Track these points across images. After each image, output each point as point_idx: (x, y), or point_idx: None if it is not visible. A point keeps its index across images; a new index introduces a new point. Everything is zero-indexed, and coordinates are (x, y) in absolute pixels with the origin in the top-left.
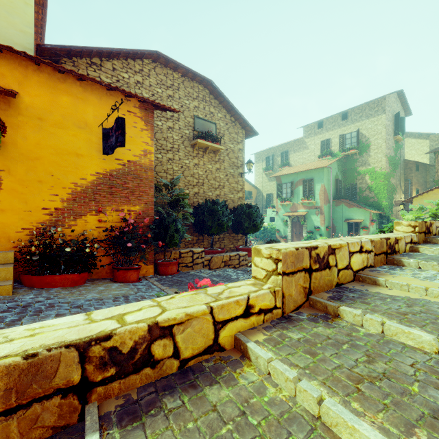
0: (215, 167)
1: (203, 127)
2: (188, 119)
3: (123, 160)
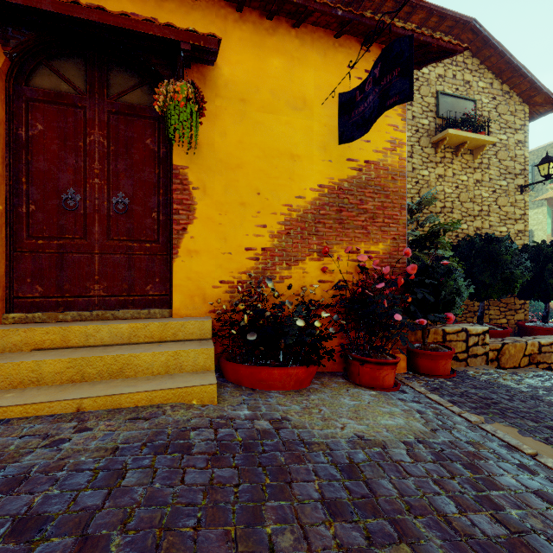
0: (473, 179)
1: (452, 109)
2: (427, 99)
3: (358, 160)
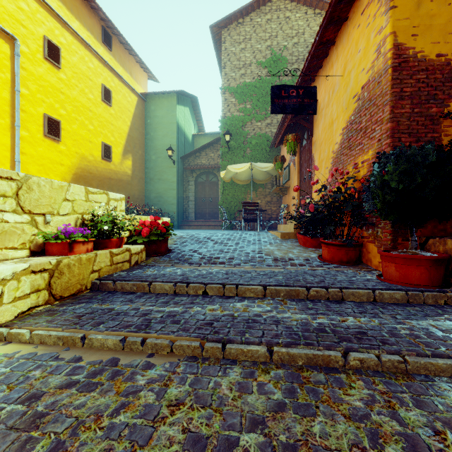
0: None
1: None
2: None
3: (358, 92)
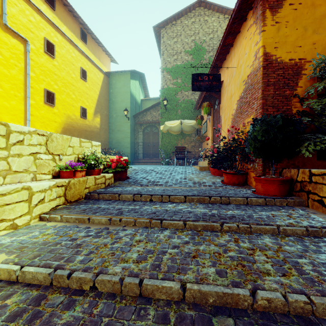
0: None
1: None
2: None
3: (245, 79)
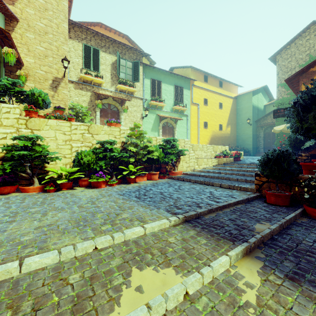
0: None
1: None
2: None
3: None
